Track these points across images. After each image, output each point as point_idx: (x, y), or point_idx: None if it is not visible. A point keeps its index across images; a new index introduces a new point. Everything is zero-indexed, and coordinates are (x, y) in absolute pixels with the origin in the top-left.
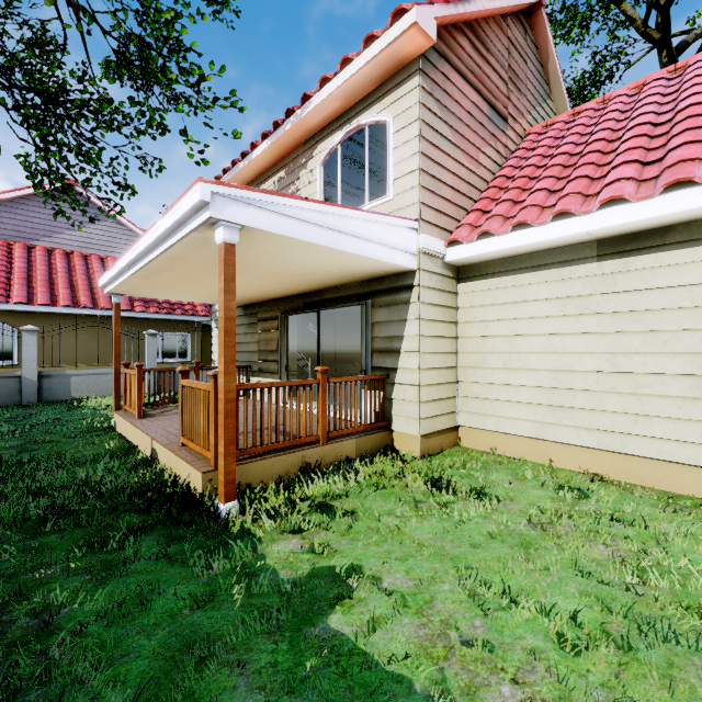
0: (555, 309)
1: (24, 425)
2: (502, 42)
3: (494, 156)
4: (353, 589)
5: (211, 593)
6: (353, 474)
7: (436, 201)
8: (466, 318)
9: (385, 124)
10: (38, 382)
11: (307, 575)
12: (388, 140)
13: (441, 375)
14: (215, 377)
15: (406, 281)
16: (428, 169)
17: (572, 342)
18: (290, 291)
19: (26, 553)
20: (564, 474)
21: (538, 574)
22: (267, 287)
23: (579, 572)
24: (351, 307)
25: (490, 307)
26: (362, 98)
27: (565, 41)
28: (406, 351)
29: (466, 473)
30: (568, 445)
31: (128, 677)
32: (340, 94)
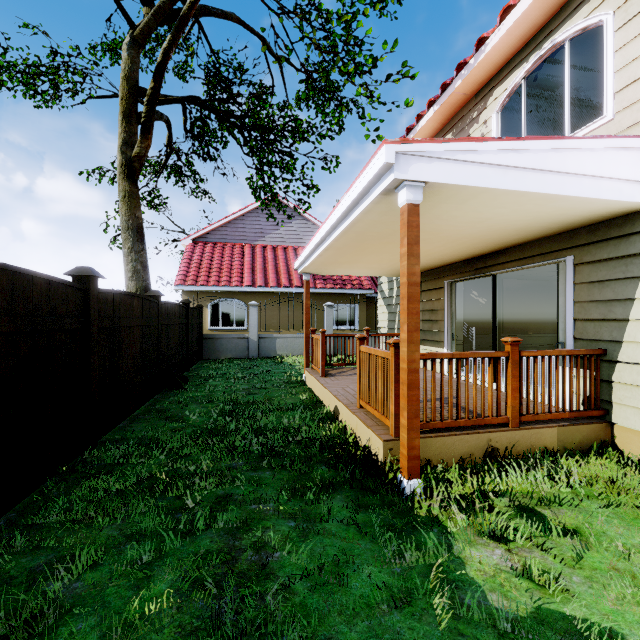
0: None
1: (250, 373)
2: None
3: None
4: None
5: (406, 592)
6: (564, 475)
7: None
8: None
9: (598, 26)
10: (258, 342)
11: (530, 615)
12: (605, 44)
13: None
14: (395, 345)
15: (639, 223)
16: None
17: None
18: (459, 256)
19: (251, 484)
20: None
21: None
22: (435, 254)
23: None
24: (525, 270)
25: None
26: (559, 9)
27: None
28: (639, 319)
29: None
30: None
31: None
32: (527, 18)
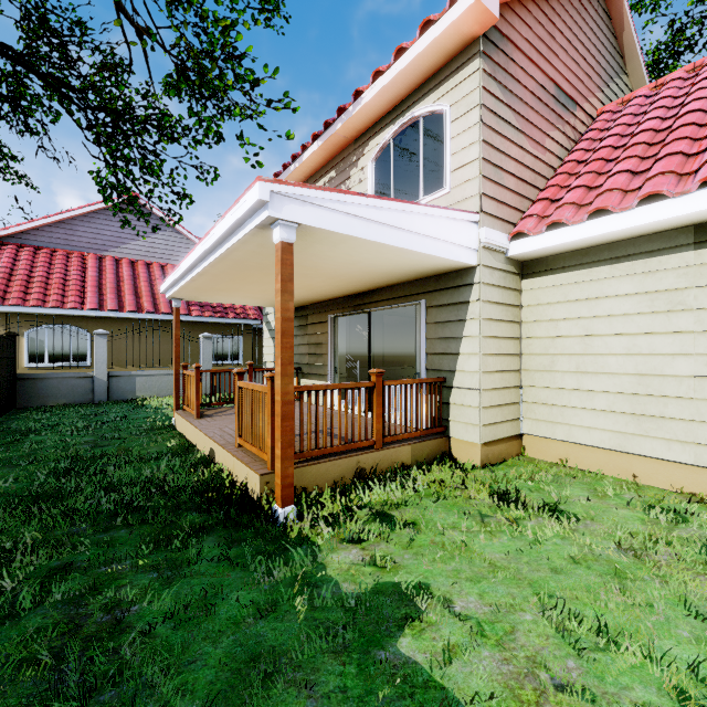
0: (640, 306)
1: (96, 421)
2: (571, 14)
3: (561, 140)
4: (422, 610)
5: (273, 602)
6: (411, 482)
7: (498, 191)
8: (531, 317)
9: (441, 113)
10: (108, 382)
11: (371, 590)
12: (445, 130)
13: (503, 379)
14: (272, 379)
15: (465, 278)
16: (489, 157)
17: (661, 343)
18: (340, 292)
19: (99, 546)
20: (653, 492)
21: (638, 610)
22: (318, 289)
23: (690, 611)
24: (400, 308)
25: (560, 305)
26: (416, 88)
27: (638, 10)
28: (465, 353)
29: (535, 486)
30: (657, 460)
31: (196, 686)
32: (393, 87)
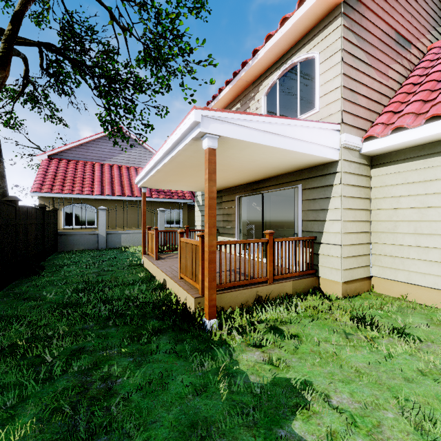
0: None
1: (99, 260)
2: None
3: (400, 70)
4: (308, 401)
5: (204, 385)
6: (294, 307)
7: (354, 108)
8: (379, 195)
9: (313, 59)
10: (106, 237)
11: (270, 382)
12: (316, 70)
13: (358, 238)
14: (202, 237)
15: (330, 169)
16: (348, 85)
17: None
18: (244, 181)
19: (99, 338)
20: None
21: None
22: (229, 179)
23: None
24: (281, 191)
25: (401, 186)
26: (295, 44)
27: None
28: (330, 220)
29: (384, 314)
30: None
31: (156, 440)
32: (279, 44)
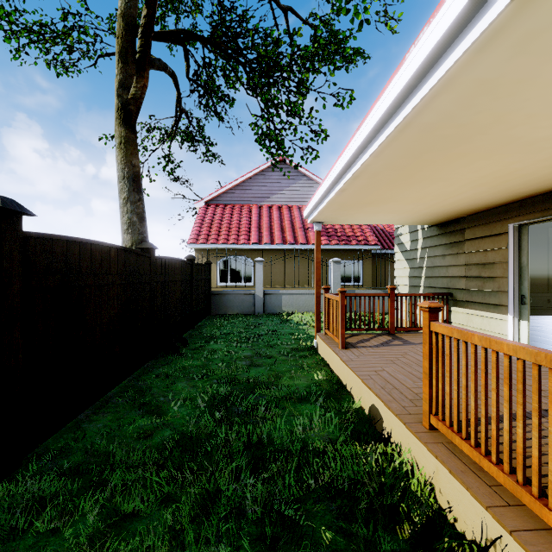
0: None
1: (254, 334)
2: None
3: None
4: None
5: None
6: None
7: None
8: None
9: None
10: (263, 298)
11: None
12: None
13: None
14: None
15: None
16: None
17: None
18: None
19: None
20: None
21: None
22: (515, 181)
23: None
24: None
25: None
26: None
27: None
28: None
29: None
30: None
31: None
32: None
